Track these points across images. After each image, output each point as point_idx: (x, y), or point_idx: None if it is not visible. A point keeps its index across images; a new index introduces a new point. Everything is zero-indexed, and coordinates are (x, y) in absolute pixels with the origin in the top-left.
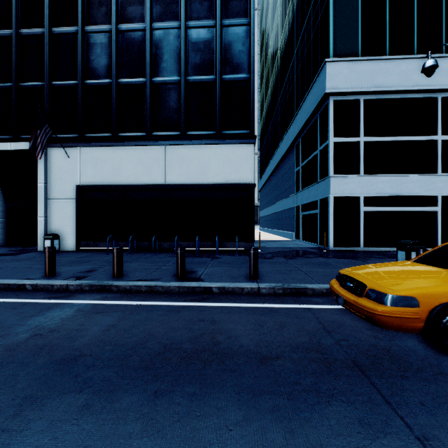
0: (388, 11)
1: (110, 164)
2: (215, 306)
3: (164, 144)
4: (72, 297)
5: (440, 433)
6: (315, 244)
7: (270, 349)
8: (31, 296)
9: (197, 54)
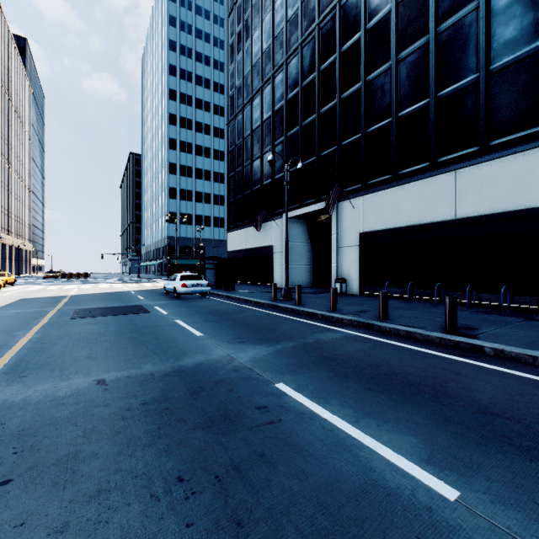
0: None
1: (389, 207)
2: (473, 364)
3: (453, 169)
4: (343, 328)
5: None
6: None
7: (506, 411)
8: (320, 322)
9: (508, 25)
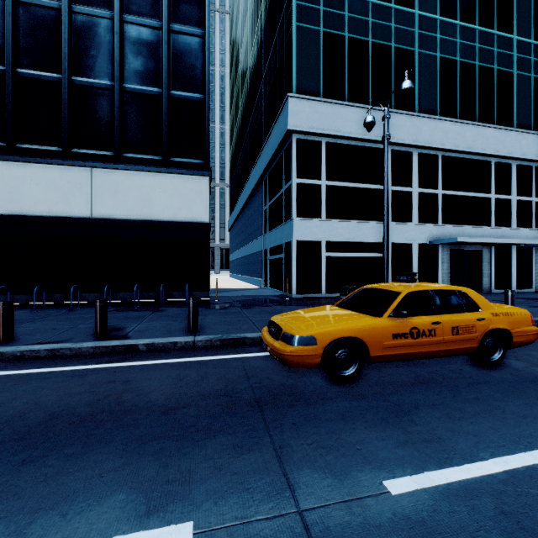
0: (347, 57)
1: (2, 186)
2: (135, 366)
3: (89, 166)
4: None
5: (294, 442)
6: (281, 292)
7: (180, 400)
8: None
9: (138, 57)
